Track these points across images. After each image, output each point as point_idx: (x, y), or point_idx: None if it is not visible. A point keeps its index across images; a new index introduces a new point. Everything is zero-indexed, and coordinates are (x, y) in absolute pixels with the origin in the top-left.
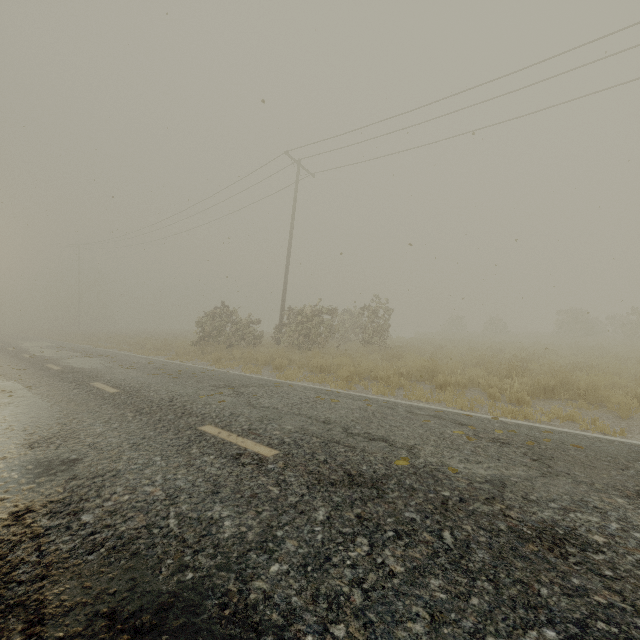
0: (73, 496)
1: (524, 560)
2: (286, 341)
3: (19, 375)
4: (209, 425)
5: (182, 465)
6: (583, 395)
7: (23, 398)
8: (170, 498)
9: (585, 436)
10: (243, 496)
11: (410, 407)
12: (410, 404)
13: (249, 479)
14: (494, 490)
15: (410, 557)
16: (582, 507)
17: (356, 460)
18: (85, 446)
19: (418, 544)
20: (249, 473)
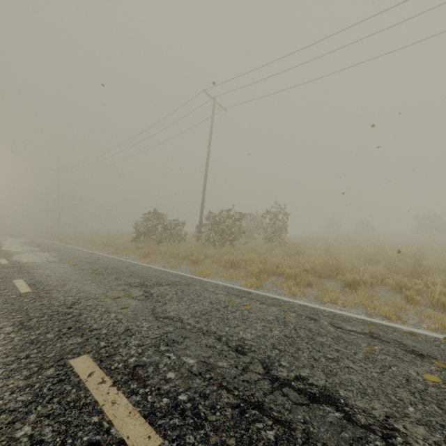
0: None
1: None
2: (204, 239)
3: None
4: (86, 355)
5: None
6: None
7: None
8: None
9: None
10: None
11: (333, 317)
12: (330, 311)
13: None
14: None
15: None
16: None
17: None
18: None
19: None
20: None
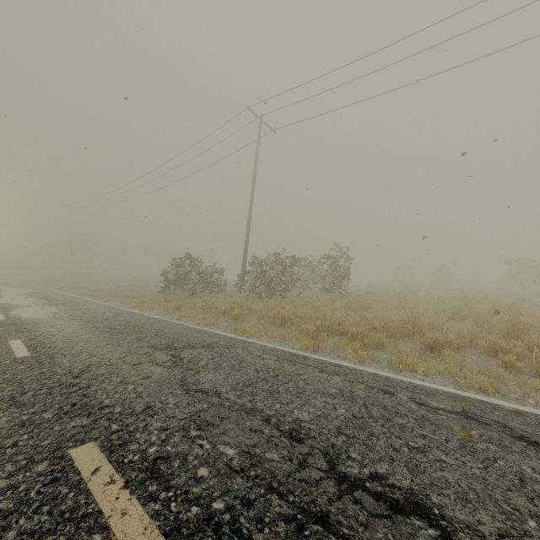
0: None
1: None
2: (248, 289)
3: None
4: (92, 442)
5: None
6: None
7: None
8: None
9: None
10: None
11: (414, 390)
12: (410, 382)
13: None
14: None
15: None
16: None
17: None
18: None
19: None
20: None
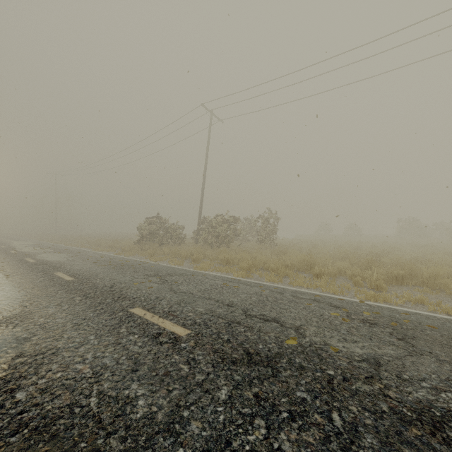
0: (14, 373)
1: (410, 446)
2: (202, 241)
3: (3, 266)
4: (138, 307)
5: (111, 343)
6: (426, 282)
7: (0, 284)
8: (95, 376)
9: (435, 317)
10: (157, 374)
11: (295, 292)
12: (295, 290)
13: (164, 357)
14: (371, 369)
15: (304, 442)
16: (450, 387)
17: (254, 339)
18: (36, 326)
19: (310, 427)
20: (165, 351)
